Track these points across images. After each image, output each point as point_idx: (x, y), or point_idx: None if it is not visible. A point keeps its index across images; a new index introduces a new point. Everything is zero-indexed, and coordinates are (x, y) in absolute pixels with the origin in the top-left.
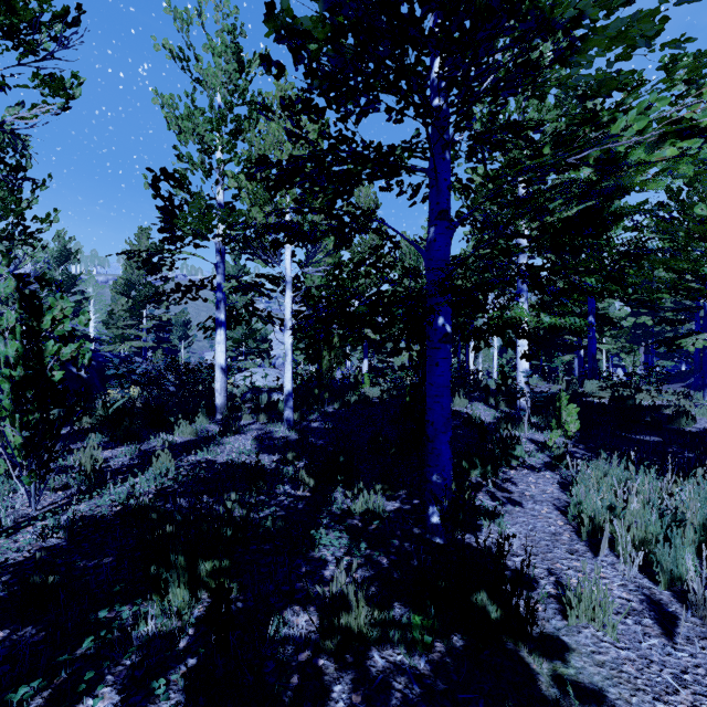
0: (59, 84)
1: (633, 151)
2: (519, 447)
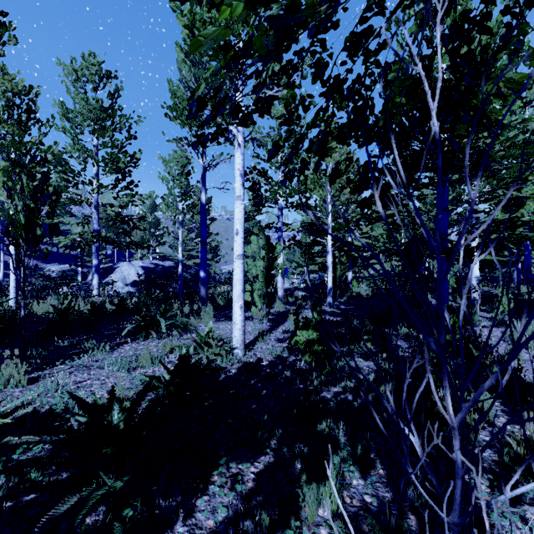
0: None
1: (526, 206)
2: (476, 316)
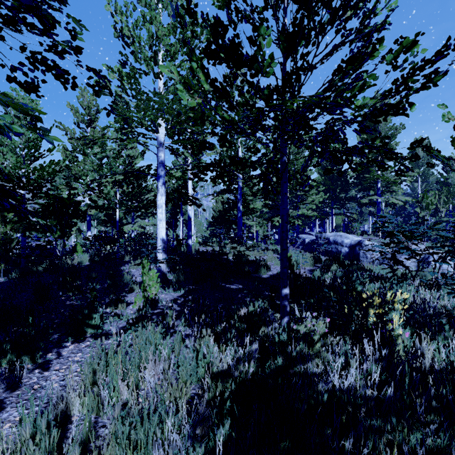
0: None
1: None
2: (96, 316)
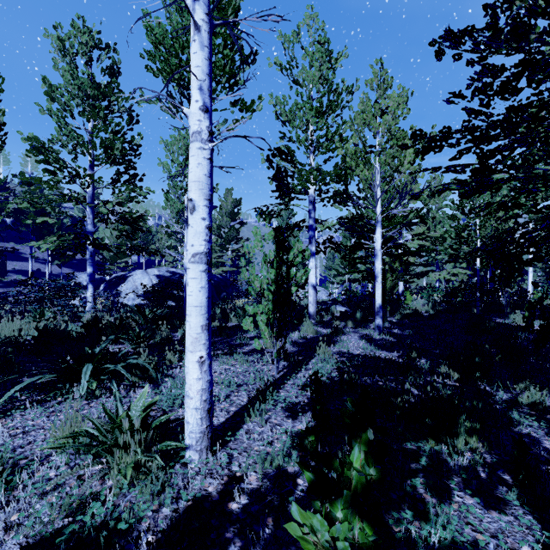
0: (251, 104)
1: None
2: None
